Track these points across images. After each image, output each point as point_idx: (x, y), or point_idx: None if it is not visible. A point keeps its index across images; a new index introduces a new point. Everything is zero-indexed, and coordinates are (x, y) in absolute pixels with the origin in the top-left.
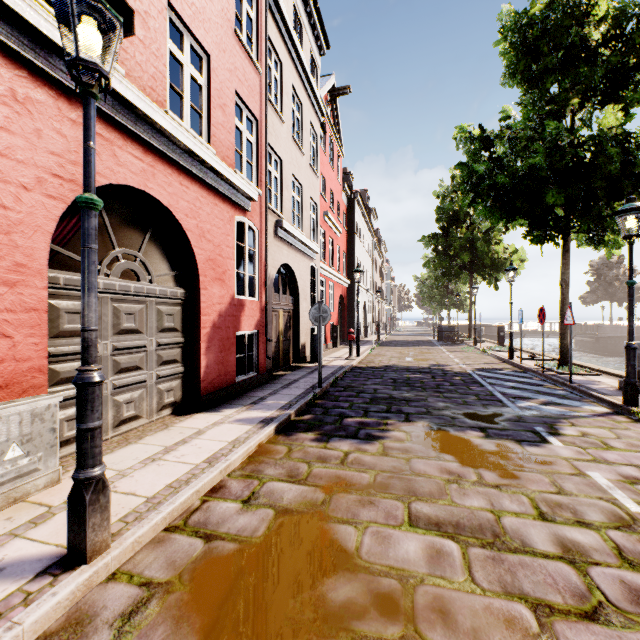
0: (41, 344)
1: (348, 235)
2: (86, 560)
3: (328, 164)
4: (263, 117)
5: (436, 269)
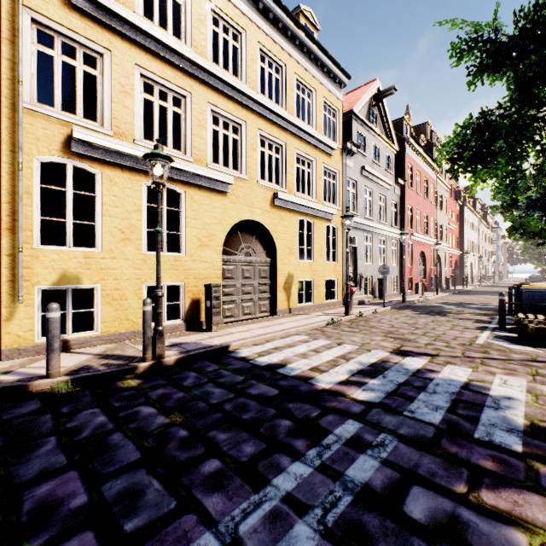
0: (417, 276)
1: (459, 226)
2: (438, 294)
3: (449, 198)
4: (434, 216)
5: (524, 242)
